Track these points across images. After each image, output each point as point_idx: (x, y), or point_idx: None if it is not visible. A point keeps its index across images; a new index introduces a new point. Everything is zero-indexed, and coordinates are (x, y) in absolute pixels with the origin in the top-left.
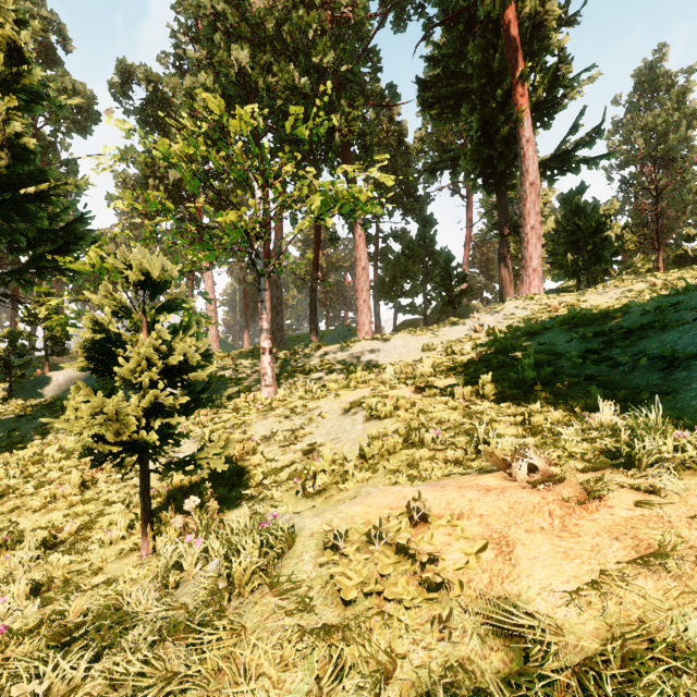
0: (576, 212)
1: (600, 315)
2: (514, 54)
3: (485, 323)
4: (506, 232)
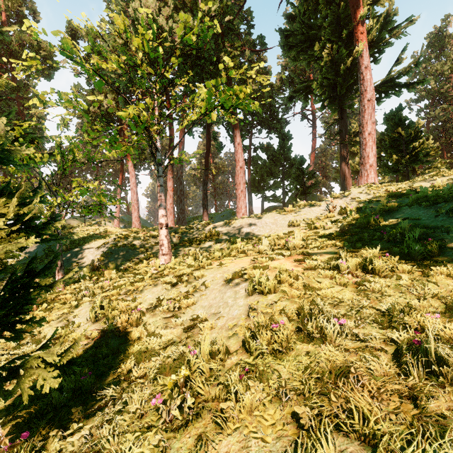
0: (399, 125)
1: None
2: (356, 2)
3: (336, 205)
4: (346, 140)
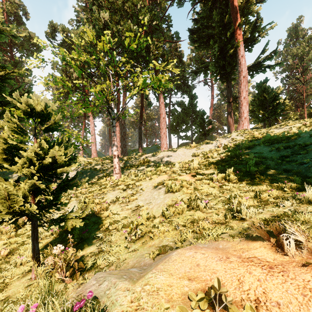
0: (264, 91)
1: (285, 138)
2: (235, 15)
3: (222, 143)
4: (231, 101)
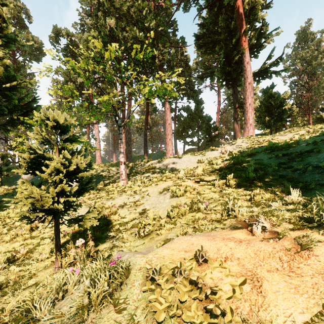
0: (270, 97)
1: (285, 145)
2: (241, 22)
3: (227, 150)
4: (237, 107)
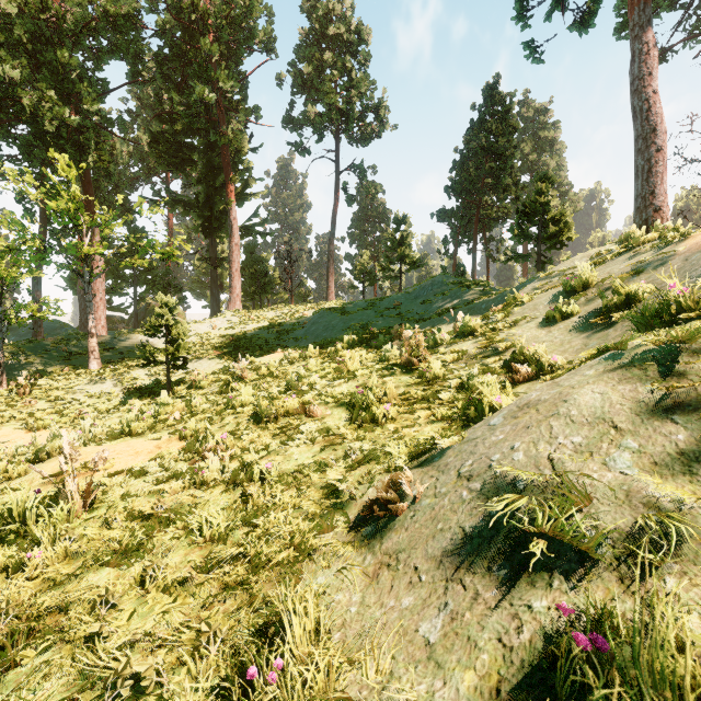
0: (255, 262)
1: (277, 324)
2: (228, 166)
3: (217, 325)
4: (216, 265)
